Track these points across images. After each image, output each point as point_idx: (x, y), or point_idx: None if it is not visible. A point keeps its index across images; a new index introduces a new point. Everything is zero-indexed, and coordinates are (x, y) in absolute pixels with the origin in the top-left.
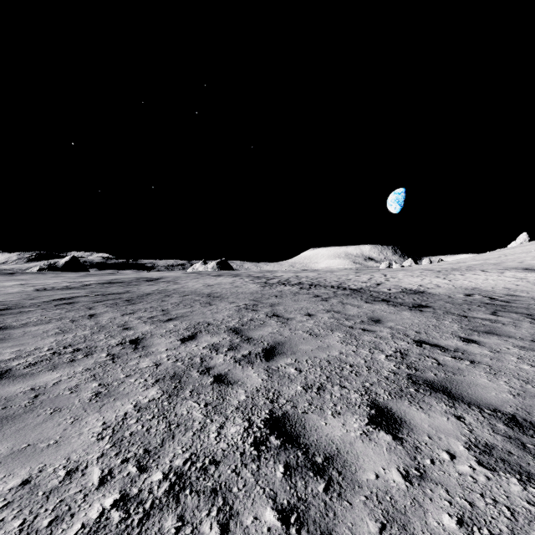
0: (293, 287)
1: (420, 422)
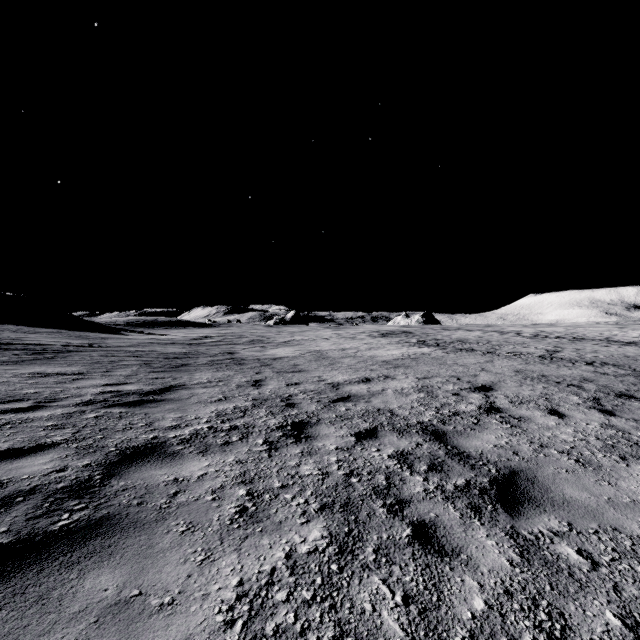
0: (561, 339)
1: None
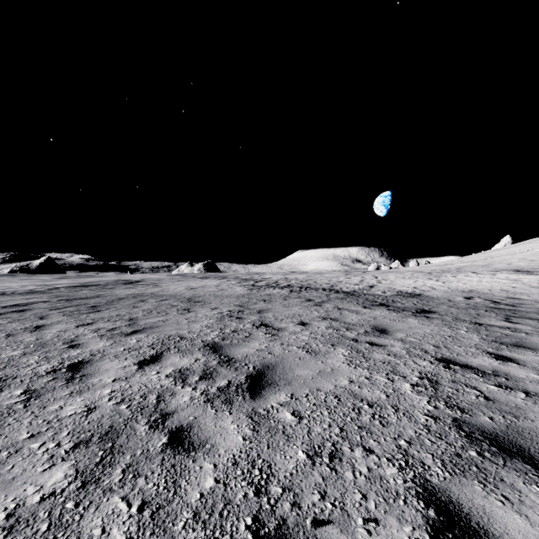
0: (283, 290)
1: None
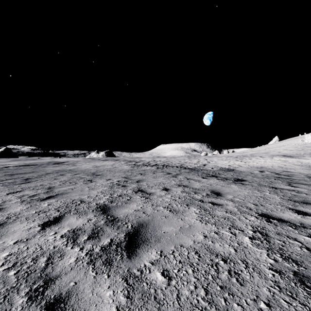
0: (152, 167)
1: None
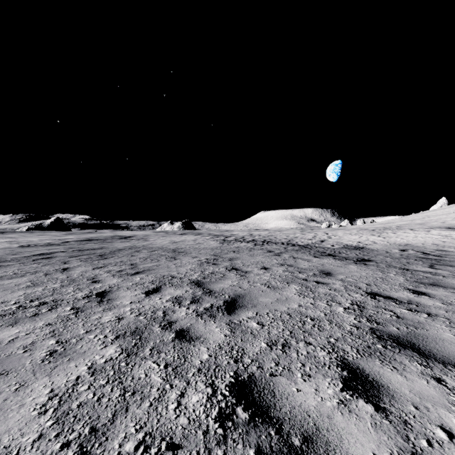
0: (248, 243)
1: (399, 387)
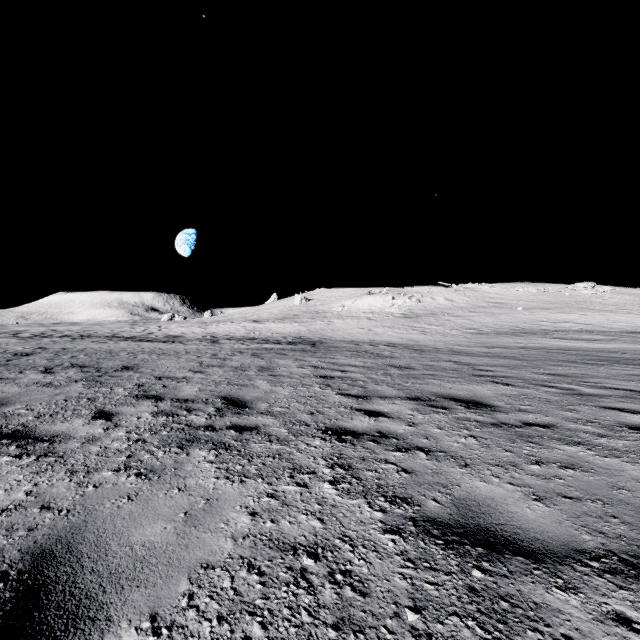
0: (63, 338)
1: (140, 355)
